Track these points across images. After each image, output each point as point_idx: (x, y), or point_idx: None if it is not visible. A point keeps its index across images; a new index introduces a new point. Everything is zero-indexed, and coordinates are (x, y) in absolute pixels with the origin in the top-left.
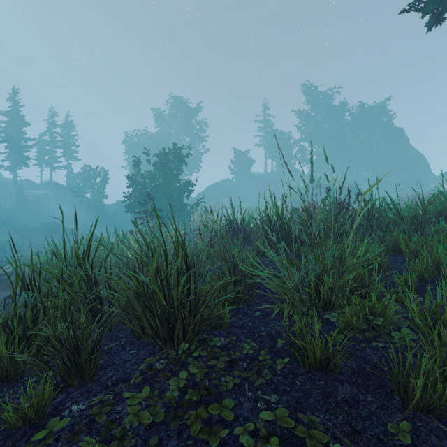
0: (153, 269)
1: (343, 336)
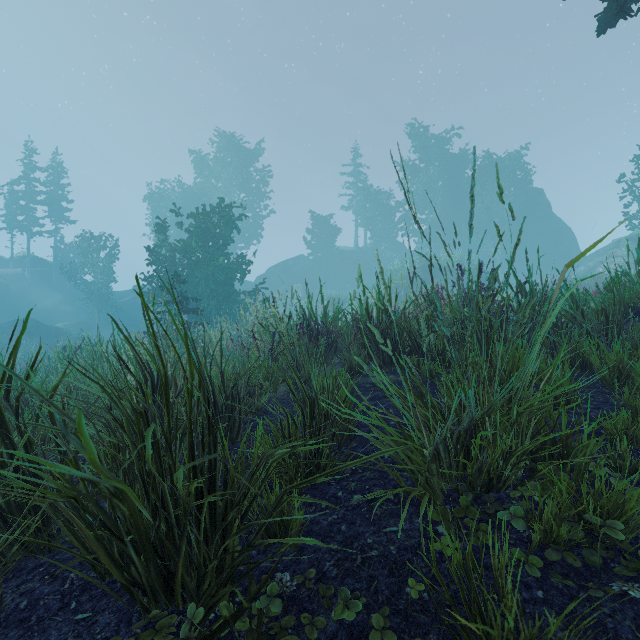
0: (92, 450)
1: (539, 559)
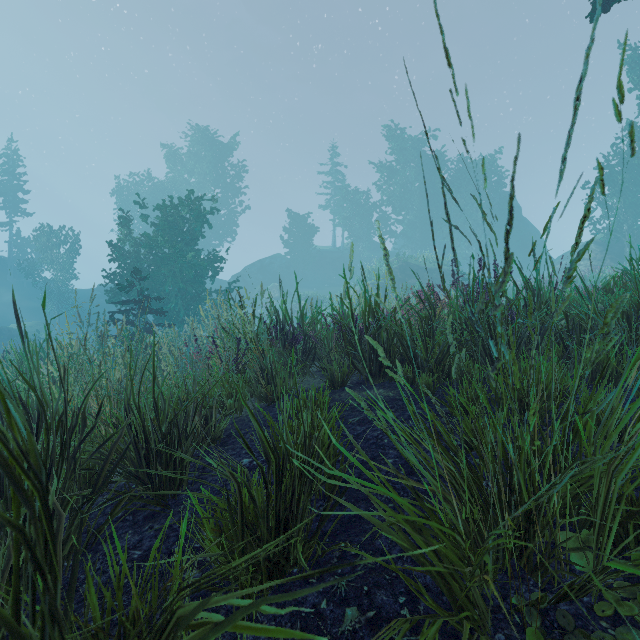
0: None
1: None
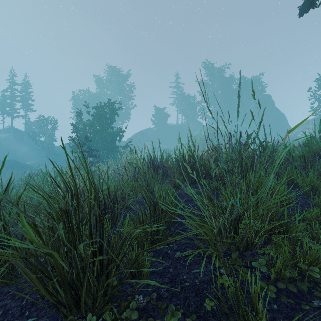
0: (31, 234)
1: (274, 287)
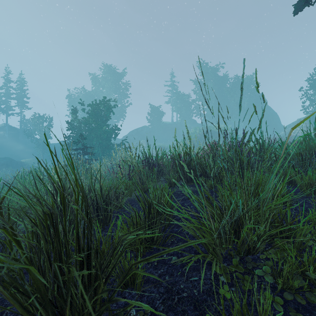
0: None
1: (281, 299)
